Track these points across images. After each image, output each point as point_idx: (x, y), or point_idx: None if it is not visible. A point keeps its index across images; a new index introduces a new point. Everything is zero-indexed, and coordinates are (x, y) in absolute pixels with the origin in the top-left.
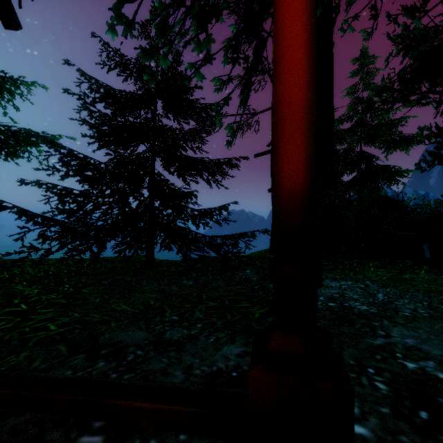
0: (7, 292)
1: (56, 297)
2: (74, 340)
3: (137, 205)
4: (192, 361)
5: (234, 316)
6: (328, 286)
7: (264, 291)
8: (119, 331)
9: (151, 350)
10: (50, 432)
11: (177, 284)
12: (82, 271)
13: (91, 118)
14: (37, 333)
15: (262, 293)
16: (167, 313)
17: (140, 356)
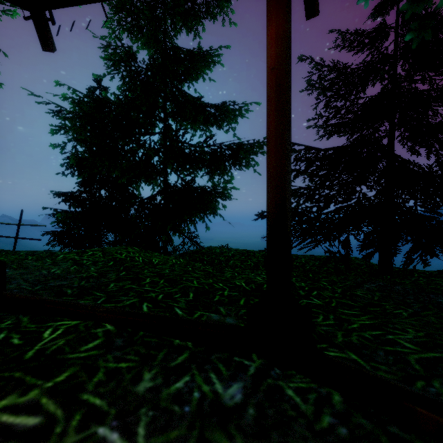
0: None
1: (335, 296)
2: None
3: (374, 197)
4: None
5: None
6: None
7: None
8: None
9: None
10: None
11: None
12: (307, 268)
13: (325, 107)
14: (394, 347)
15: None
16: None
17: None
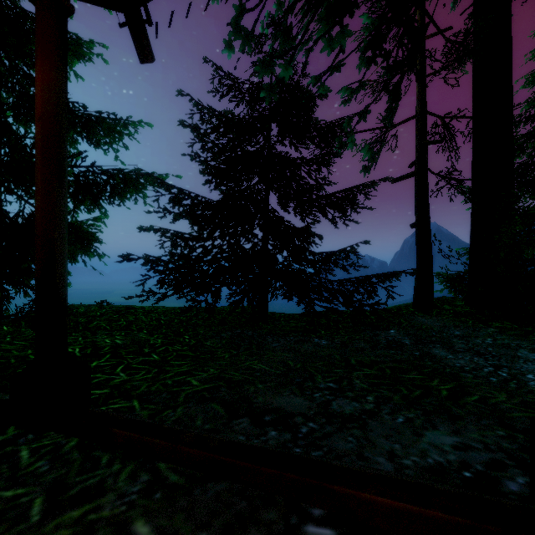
0: (134, 340)
1: (182, 349)
2: (226, 399)
3: (250, 248)
4: (390, 446)
5: (411, 391)
6: (529, 359)
7: (432, 359)
8: (271, 394)
9: (325, 424)
10: (264, 511)
11: (308, 342)
12: (192, 321)
13: (203, 151)
14: (181, 387)
15: (431, 362)
16: (319, 379)
17: (315, 430)
